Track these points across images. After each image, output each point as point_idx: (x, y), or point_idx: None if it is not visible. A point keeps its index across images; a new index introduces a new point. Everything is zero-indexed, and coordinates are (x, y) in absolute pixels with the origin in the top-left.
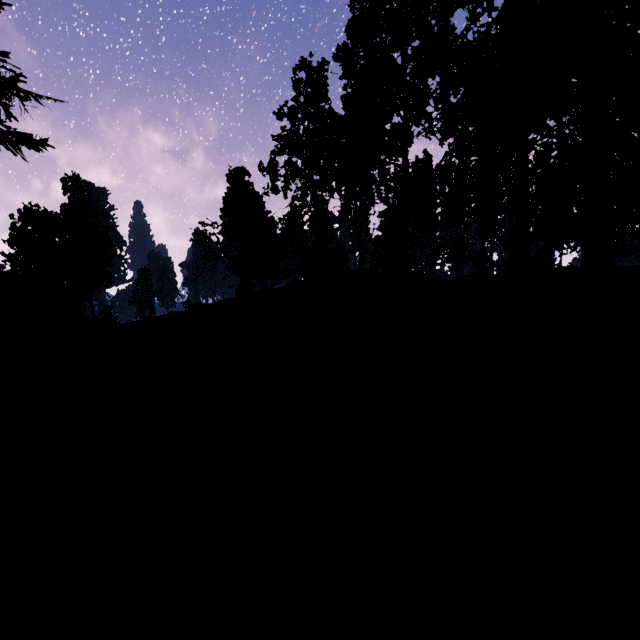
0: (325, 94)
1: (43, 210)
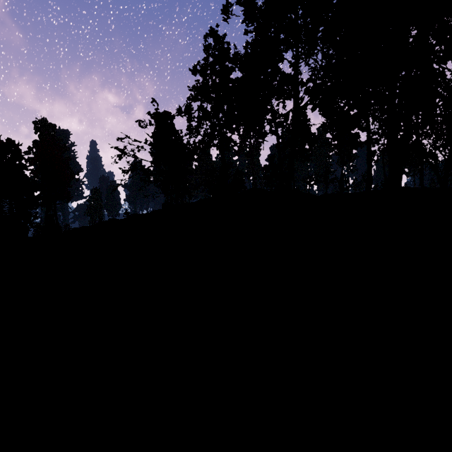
0: (228, 55)
1: (7, 139)
